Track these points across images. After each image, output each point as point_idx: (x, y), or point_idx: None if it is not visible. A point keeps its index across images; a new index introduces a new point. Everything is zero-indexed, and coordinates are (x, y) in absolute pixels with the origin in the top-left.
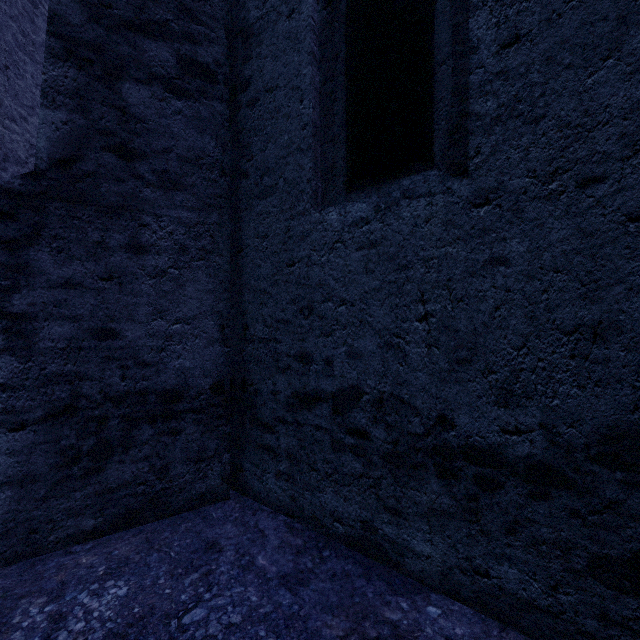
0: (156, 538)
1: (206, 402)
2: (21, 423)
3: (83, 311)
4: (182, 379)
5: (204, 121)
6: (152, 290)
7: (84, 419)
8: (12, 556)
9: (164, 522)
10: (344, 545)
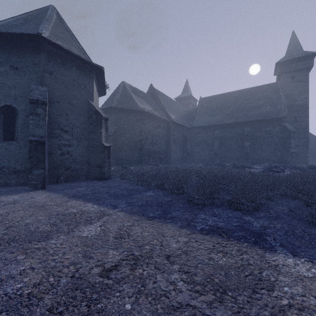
0: None
1: None
2: None
3: None
4: None
5: None
6: None
7: None
8: None
9: None
10: (2, 186)
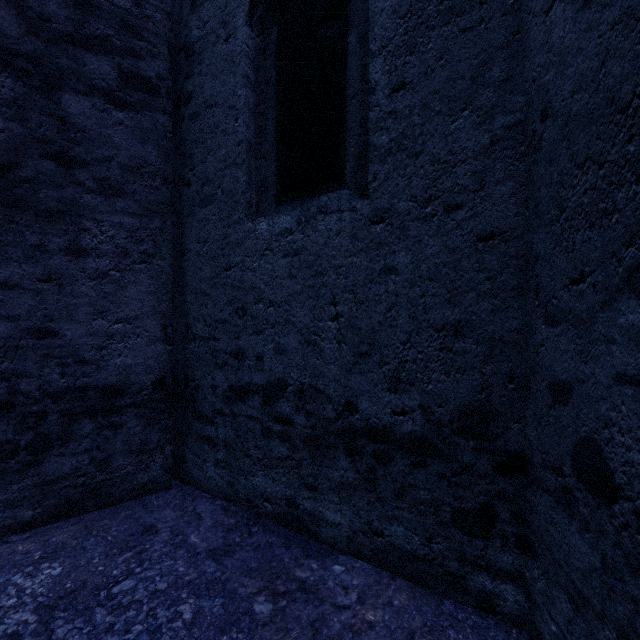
0: (95, 525)
1: (148, 397)
2: None
3: (21, 311)
4: (124, 376)
5: (146, 132)
6: (93, 291)
7: (22, 415)
8: None
9: (105, 511)
10: (272, 522)
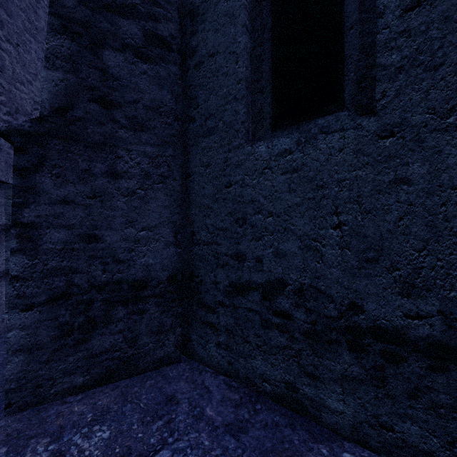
0: (129, 392)
1: (164, 289)
2: (30, 305)
3: (75, 221)
4: (147, 272)
5: (162, 79)
6: (125, 206)
7: (75, 302)
8: (23, 405)
9: (134, 379)
10: (271, 400)
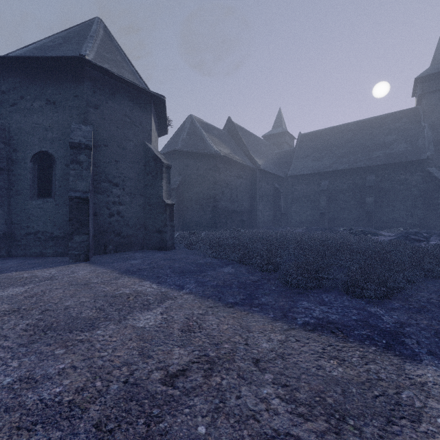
0: None
1: (2, 237)
2: None
3: None
4: None
5: (1, 179)
6: None
7: None
8: None
9: None
10: (37, 256)
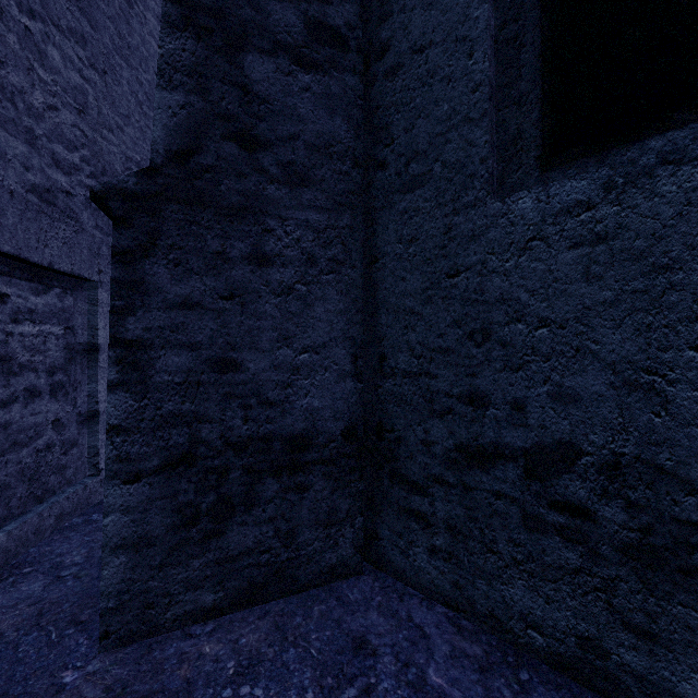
0: (287, 624)
1: (337, 451)
2: (136, 474)
3: (202, 337)
4: (310, 422)
5: (334, 99)
6: (277, 311)
7: (203, 470)
8: (126, 635)
9: (291, 601)
10: (546, 664)
